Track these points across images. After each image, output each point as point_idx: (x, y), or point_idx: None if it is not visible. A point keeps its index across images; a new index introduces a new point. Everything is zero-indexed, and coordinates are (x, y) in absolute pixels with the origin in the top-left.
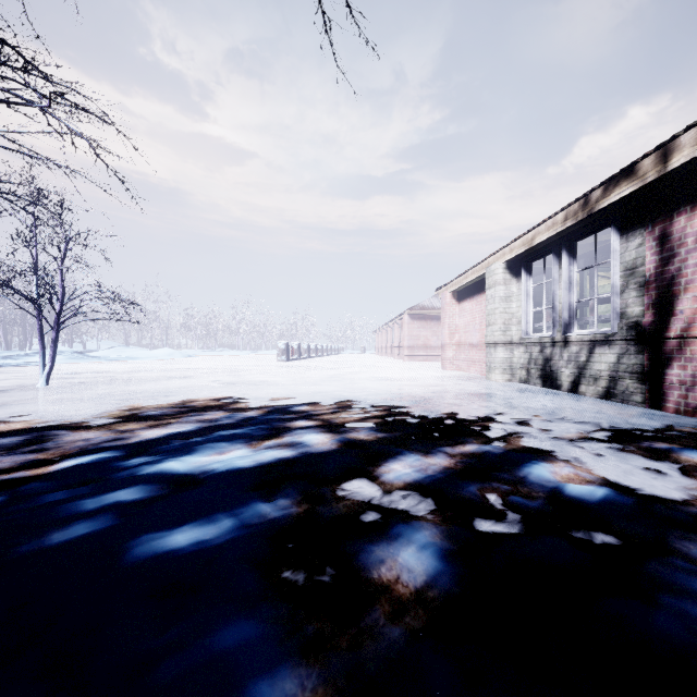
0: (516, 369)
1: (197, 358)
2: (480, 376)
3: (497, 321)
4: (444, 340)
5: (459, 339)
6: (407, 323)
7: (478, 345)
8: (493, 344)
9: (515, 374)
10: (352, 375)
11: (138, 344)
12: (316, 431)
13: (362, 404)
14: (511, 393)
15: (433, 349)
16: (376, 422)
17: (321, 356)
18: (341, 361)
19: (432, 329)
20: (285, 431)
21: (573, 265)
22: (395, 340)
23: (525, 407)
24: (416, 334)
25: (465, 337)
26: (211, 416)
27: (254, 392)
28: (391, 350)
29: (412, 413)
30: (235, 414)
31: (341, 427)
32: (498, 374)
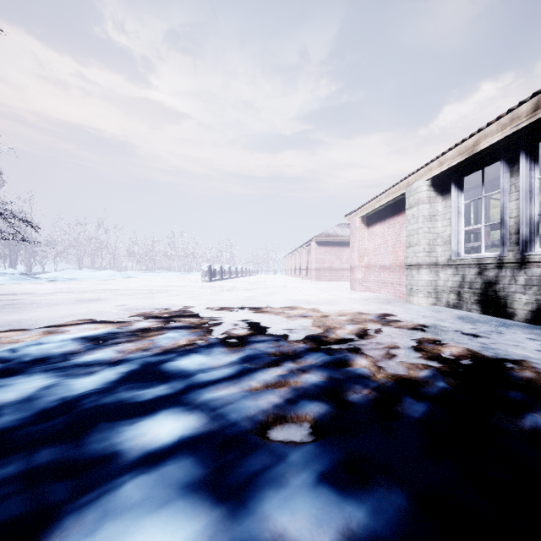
0: (442, 292)
1: (134, 279)
2: (394, 297)
3: (420, 242)
4: (354, 262)
5: (368, 261)
6: (315, 249)
7: (391, 267)
8: (416, 266)
9: (440, 297)
10: (267, 296)
11: (91, 267)
12: (177, 492)
13: (283, 350)
14: (458, 324)
15: (337, 270)
16: (318, 416)
17: (241, 277)
18: (257, 281)
19: (336, 254)
20: (97, 490)
21: (534, 170)
22: (303, 263)
23: (520, 356)
24: (322, 258)
25: (375, 259)
26: (9, 396)
27: (148, 324)
28: (299, 271)
29: (368, 377)
30: (59, 389)
31: (247, 452)
32: (422, 297)
